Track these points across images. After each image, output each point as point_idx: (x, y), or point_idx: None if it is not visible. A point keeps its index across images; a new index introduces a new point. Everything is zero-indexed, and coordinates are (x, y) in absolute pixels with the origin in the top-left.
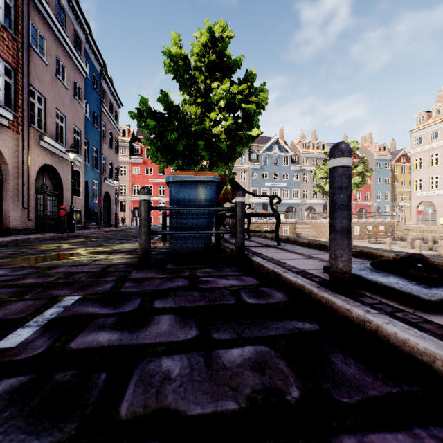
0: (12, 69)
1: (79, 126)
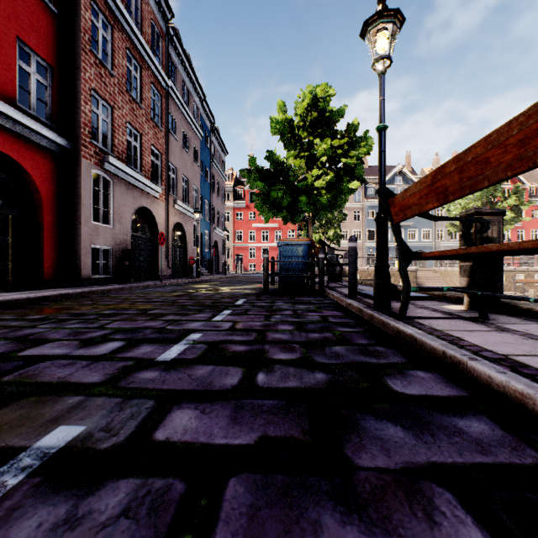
0: (159, 153)
1: (196, 184)
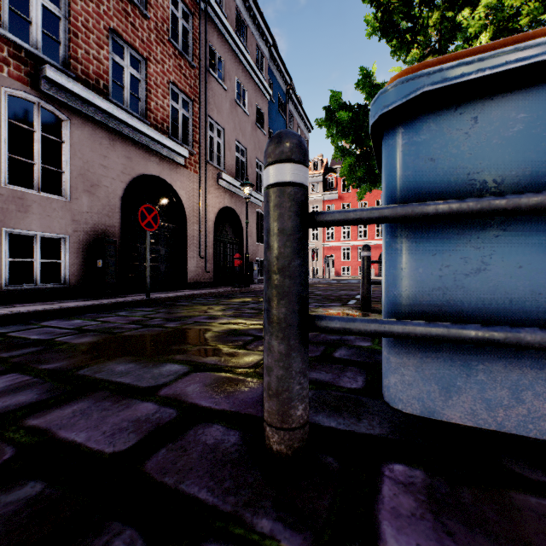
0: (190, 101)
1: (261, 159)
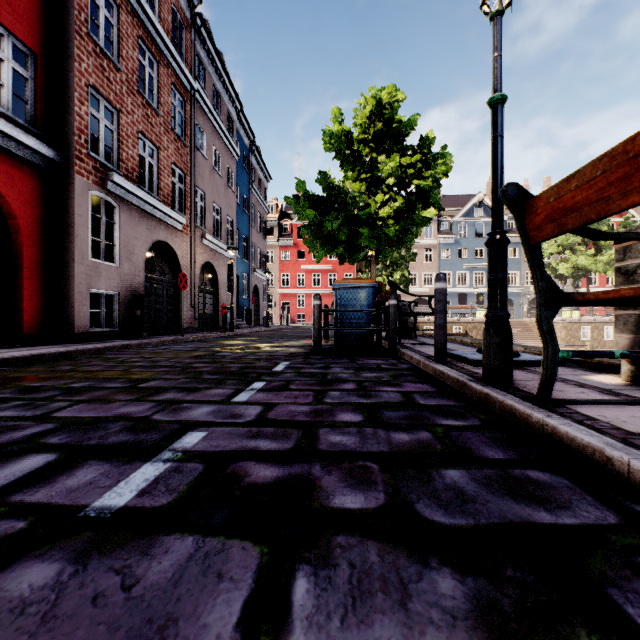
0: (183, 174)
1: (231, 215)
